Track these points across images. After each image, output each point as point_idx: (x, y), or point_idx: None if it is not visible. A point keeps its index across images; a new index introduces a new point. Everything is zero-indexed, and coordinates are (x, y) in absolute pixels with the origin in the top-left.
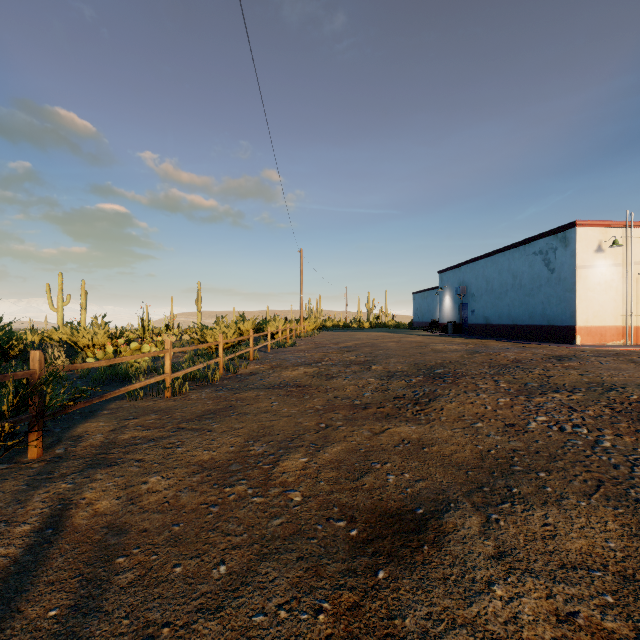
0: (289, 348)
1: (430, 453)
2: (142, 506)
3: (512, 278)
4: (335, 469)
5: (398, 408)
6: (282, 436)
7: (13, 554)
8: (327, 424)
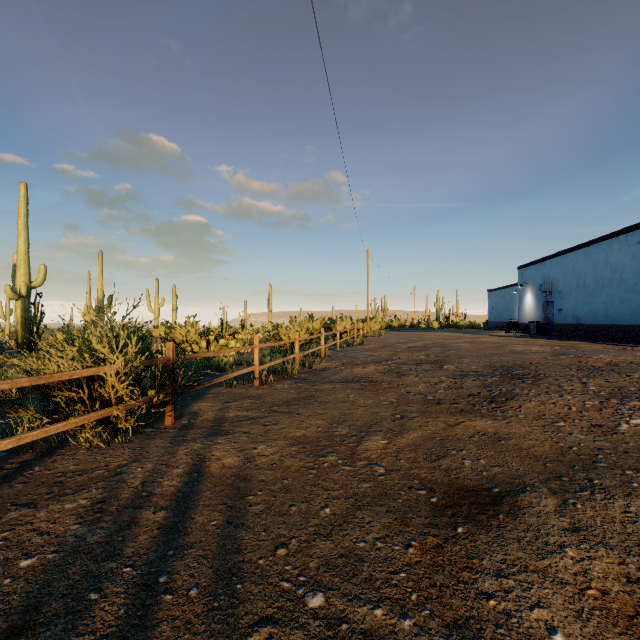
0: (357, 347)
1: (506, 445)
2: (257, 464)
3: (610, 272)
4: (413, 451)
5: (472, 405)
6: (361, 422)
7: (176, 486)
8: (402, 415)
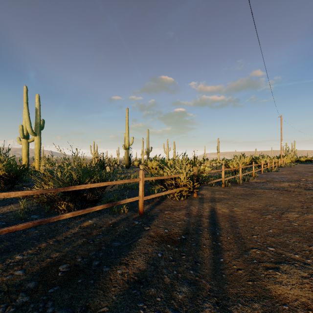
0: (274, 172)
1: None
2: (235, 213)
3: None
4: None
5: None
6: (282, 206)
7: (208, 214)
8: (307, 207)
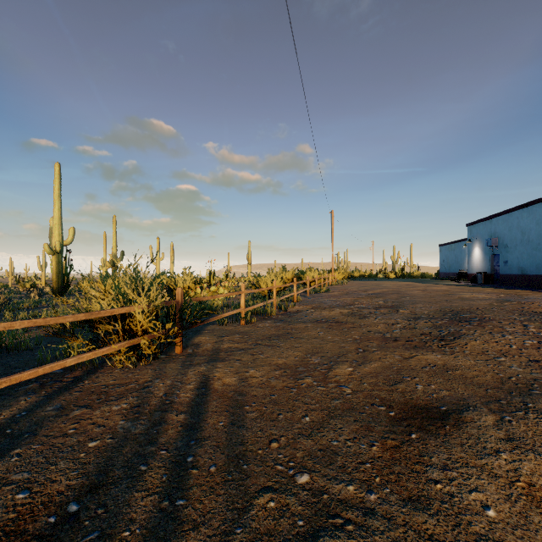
0: (324, 294)
1: (453, 375)
2: (249, 383)
3: None
4: (374, 377)
5: (424, 342)
6: (330, 354)
7: (190, 397)
8: (364, 349)
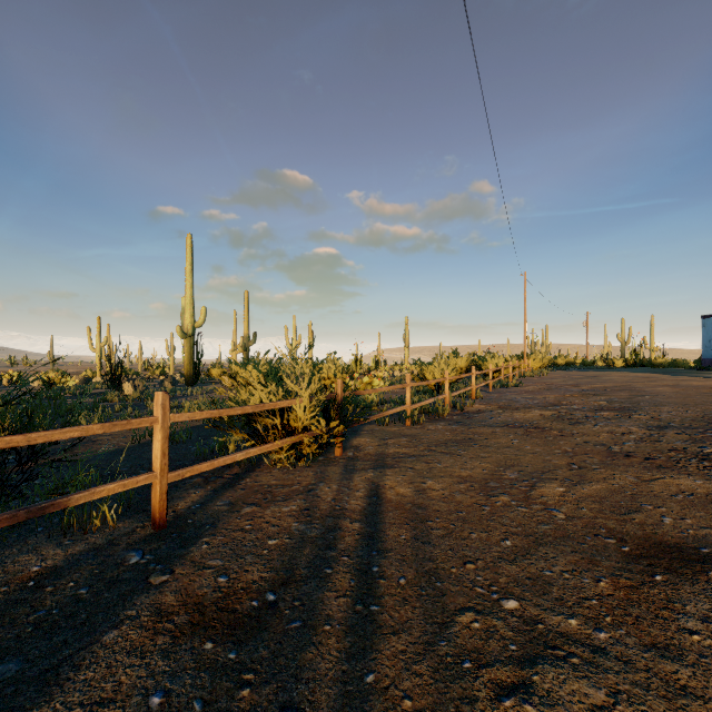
0: (513, 388)
1: None
2: (428, 496)
3: None
4: (597, 502)
5: (675, 461)
6: (531, 468)
7: (362, 505)
8: (580, 465)
